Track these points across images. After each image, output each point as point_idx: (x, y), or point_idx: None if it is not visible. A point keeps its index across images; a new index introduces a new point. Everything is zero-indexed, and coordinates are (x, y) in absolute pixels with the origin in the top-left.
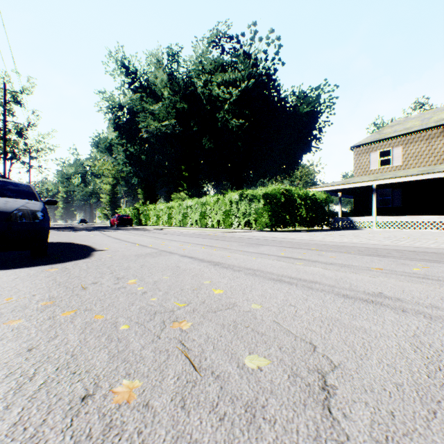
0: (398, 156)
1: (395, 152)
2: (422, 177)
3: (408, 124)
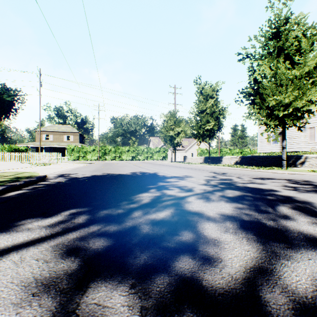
0: (52, 138)
1: (51, 136)
2: (57, 146)
3: (55, 128)
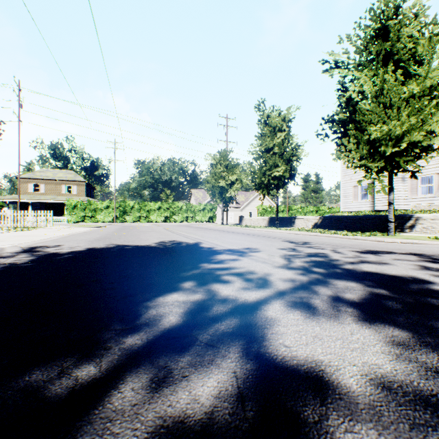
0: (44, 188)
1: (42, 186)
2: (51, 201)
3: (49, 174)
